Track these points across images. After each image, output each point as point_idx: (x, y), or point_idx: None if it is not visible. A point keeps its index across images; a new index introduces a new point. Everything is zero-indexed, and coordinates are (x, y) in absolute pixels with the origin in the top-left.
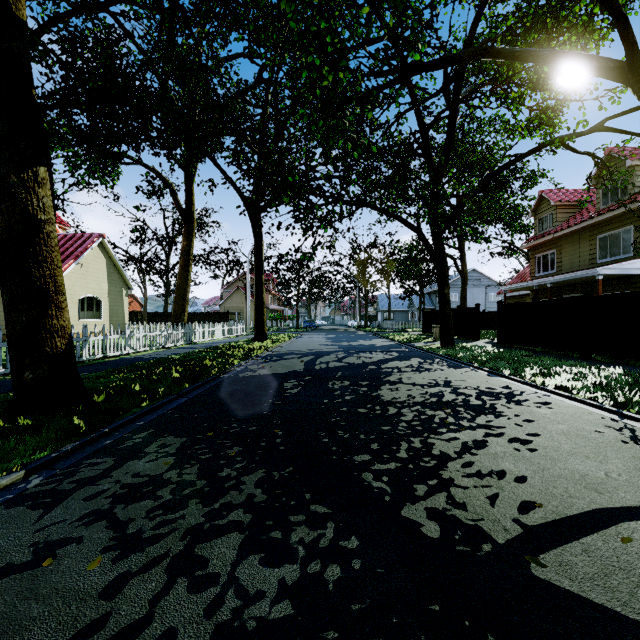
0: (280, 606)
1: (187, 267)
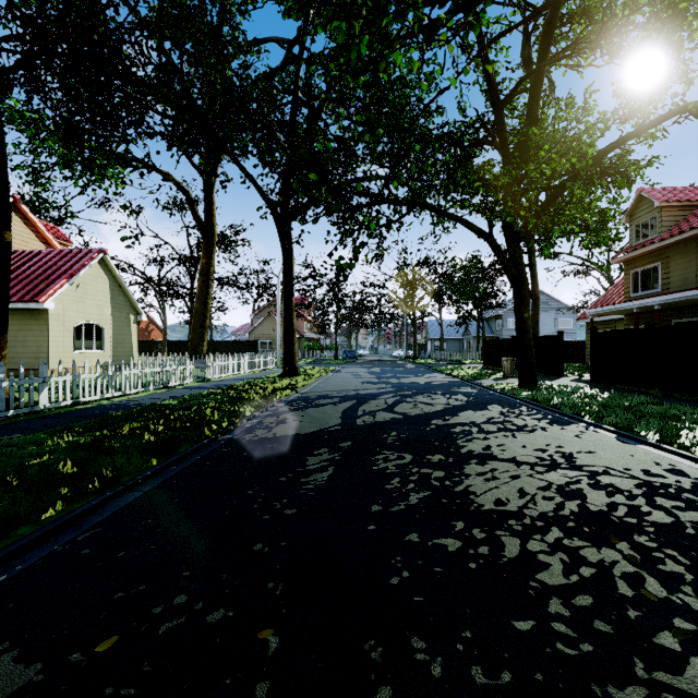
0: None
1: (206, 289)
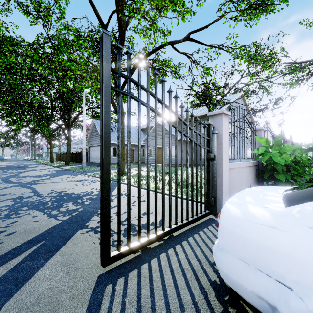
0: (11, 170)
1: None
